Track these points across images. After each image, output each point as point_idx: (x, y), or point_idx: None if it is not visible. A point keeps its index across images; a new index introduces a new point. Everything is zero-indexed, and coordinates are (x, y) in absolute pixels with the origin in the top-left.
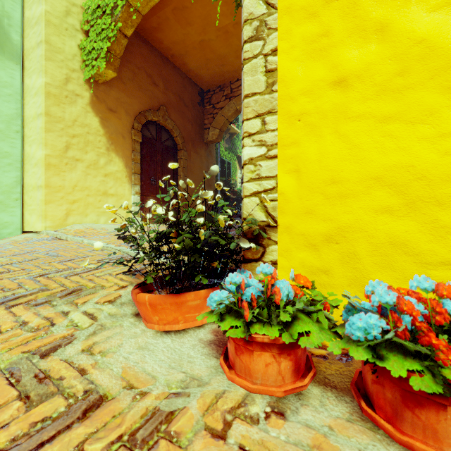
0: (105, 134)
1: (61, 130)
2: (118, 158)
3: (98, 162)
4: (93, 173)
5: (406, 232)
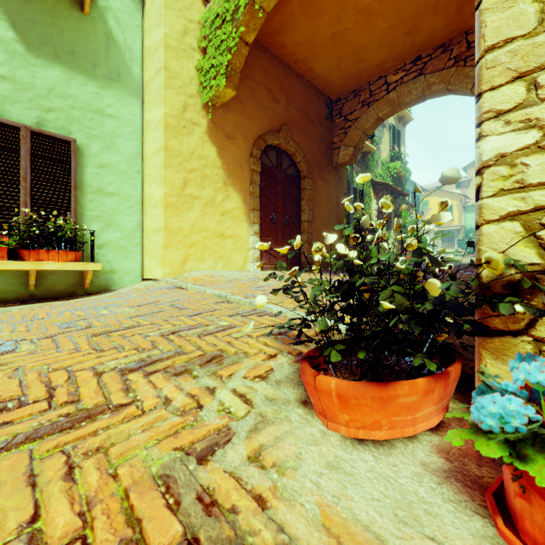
0: (222, 166)
1: (179, 165)
2: (236, 192)
3: (215, 199)
4: (210, 212)
5: None
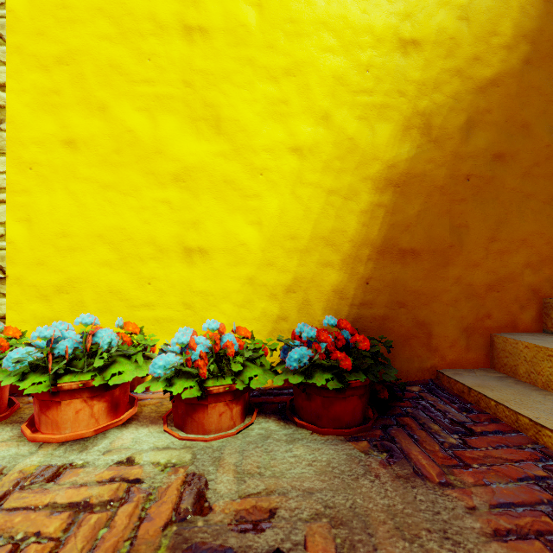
0: None
1: None
2: None
3: None
4: None
5: (121, 282)
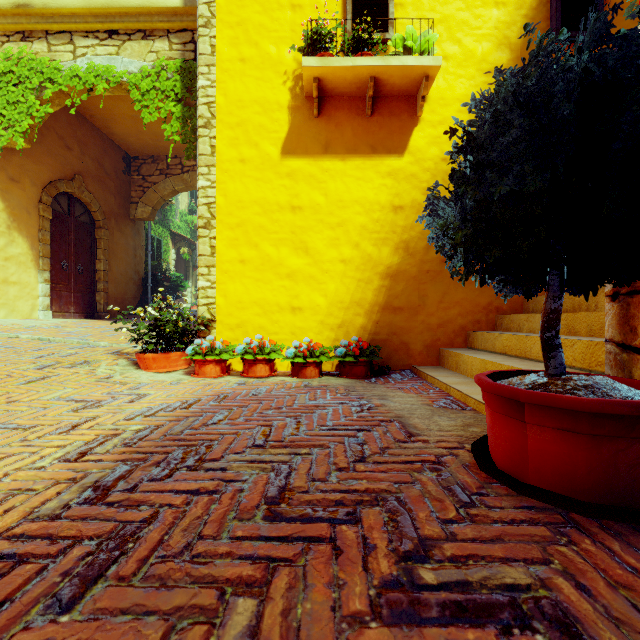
0: (5, 209)
1: None
2: (22, 238)
3: None
4: None
5: (264, 323)
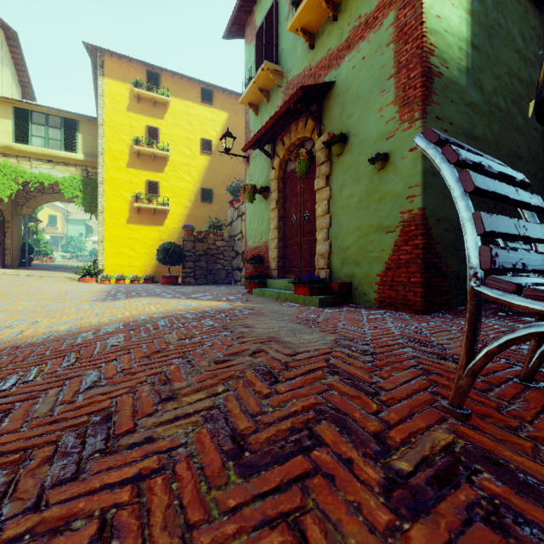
0: None
1: None
2: None
3: None
4: None
5: (121, 270)
